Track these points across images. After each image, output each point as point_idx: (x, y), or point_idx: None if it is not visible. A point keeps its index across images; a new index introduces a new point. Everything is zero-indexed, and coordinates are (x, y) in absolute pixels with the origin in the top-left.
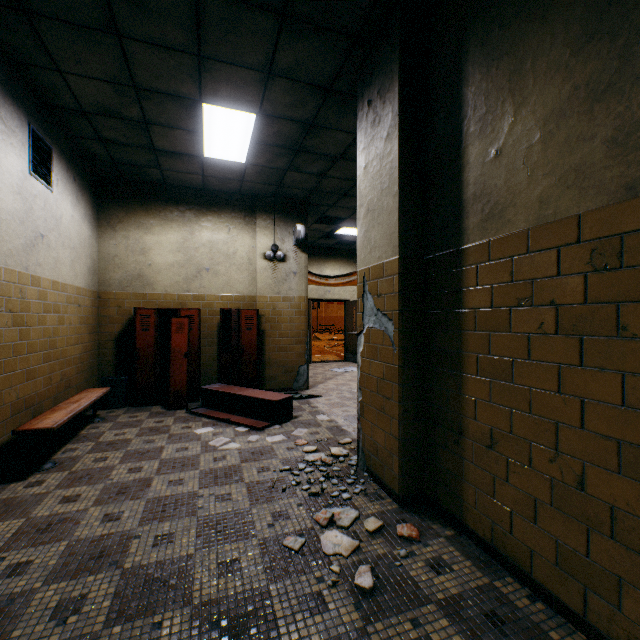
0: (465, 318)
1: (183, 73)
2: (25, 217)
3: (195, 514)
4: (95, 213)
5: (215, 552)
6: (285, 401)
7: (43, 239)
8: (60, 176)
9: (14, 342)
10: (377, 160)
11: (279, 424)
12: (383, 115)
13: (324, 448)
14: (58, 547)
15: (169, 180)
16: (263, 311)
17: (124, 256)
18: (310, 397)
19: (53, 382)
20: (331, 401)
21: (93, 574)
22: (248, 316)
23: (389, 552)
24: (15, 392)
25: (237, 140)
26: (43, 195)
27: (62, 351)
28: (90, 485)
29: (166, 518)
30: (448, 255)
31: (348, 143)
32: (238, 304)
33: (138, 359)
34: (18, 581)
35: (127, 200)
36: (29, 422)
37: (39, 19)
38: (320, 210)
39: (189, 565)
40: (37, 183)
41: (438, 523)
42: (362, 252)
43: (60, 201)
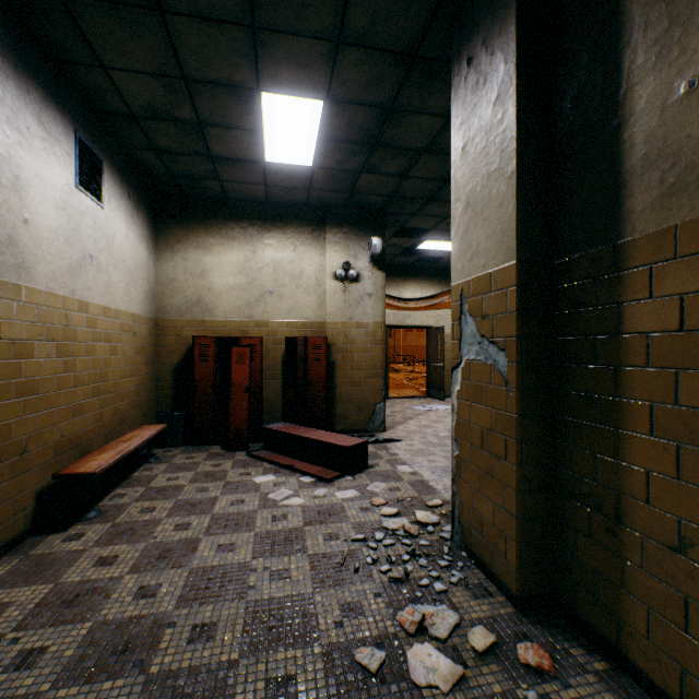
0: (627, 347)
1: (236, 54)
2: (71, 235)
3: (244, 597)
4: (153, 233)
5: (264, 661)
6: (358, 447)
7: (92, 260)
8: (112, 191)
9: (57, 374)
10: (481, 135)
11: (351, 475)
12: (490, 71)
13: (407, 511)
14: (80, 630)
15: (229, 193)
16: (333, 339)
17: (183, 279)
18: (388, 441)
19: (104, 418)
20: (413, 447)
21: (111, 678)
22: (316, 345)
23: (509, 691)
24: (59, 430)
25: (302, 137)
26: (92, 212)
27: (114, 384)
28: (131, 543)
29: (209, 599)
30: (595, 255)
31: (436, 130)
32: (305, 331)
33: (196, 393)
34: (25, 677)
35: (186, 218)
36: (73, 464)
37: (74, 1)
38: (399, 220)
39: (229, 679)
40: (85, 198)
41: (579, 646)
42: (459, 261)
43: (112, 219)
